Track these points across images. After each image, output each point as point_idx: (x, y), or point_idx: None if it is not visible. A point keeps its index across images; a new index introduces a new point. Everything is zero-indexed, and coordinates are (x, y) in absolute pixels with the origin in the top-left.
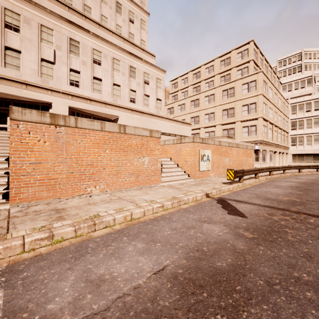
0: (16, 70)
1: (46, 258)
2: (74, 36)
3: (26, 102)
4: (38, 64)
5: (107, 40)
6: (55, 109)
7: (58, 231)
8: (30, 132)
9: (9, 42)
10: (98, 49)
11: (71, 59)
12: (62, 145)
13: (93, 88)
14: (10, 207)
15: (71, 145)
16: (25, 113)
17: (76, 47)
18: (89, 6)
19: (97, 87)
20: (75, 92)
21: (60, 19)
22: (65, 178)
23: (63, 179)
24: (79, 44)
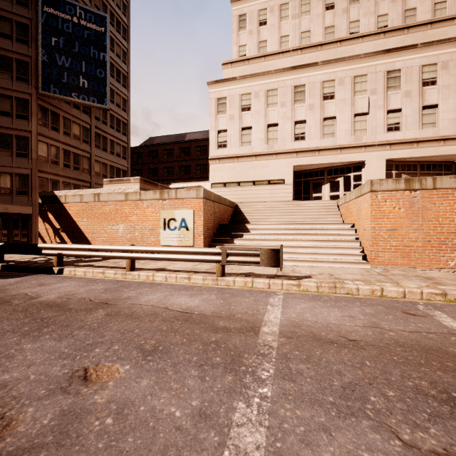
0: (331, 137)
1: (455, 306)
2: (393, 66)
3: (338, 167)
4: (351, 122)
5: (448, 39)
6: (369, 168)
7: (450, 291)
8: (386, 200)
9: (326, 113)
10: (431, 62)
11: (388, 98)
12: (417, 210)
13: (421, 123)
14: (371, 267)
15: (427, 210)
16: (382, 183)
17: (395, 79)
18: (412, 8)
19: (429, 119)
20: (394, 139)
21: (374, 56)
22: (420, 246)
23: (418, 248)
24: (399, 72)
